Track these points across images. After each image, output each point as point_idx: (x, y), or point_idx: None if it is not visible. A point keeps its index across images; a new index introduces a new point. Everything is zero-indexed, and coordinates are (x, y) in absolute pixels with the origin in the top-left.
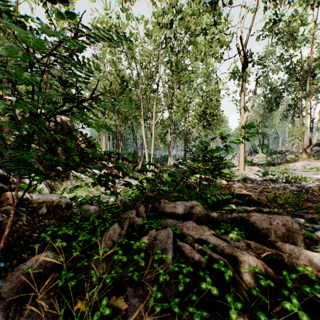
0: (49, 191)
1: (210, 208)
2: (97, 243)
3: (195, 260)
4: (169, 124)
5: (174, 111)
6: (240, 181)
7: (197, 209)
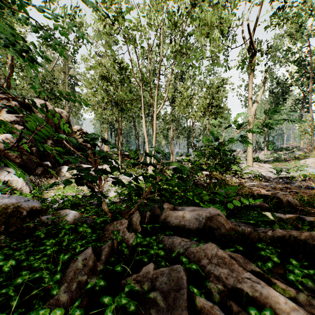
0: (31, 189)
1: (229, 215)
2: (51, 287)
3: None
4: (172, 120)
5: (177, 105)
6: (251, 178)
7: (218, 221)
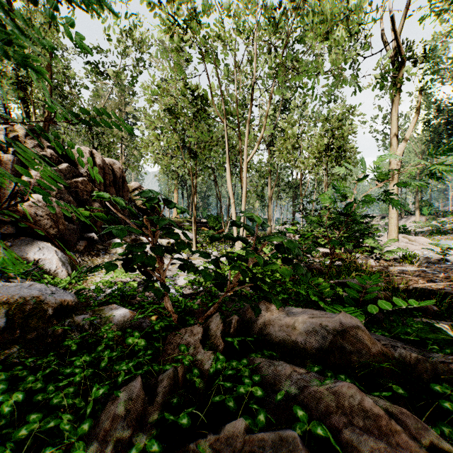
0: (68, 272)
1: (370, 324)
2: (72, 445)
3: None
4: (269, 171)
5: (277, 149)
6: (397, 260)
7: (356, 339)
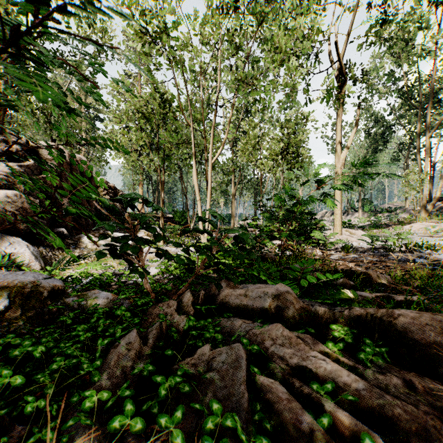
0: (42, 266)
1: (304, 295)
2: (91, 374)
3: (302, 432)
4: (233, 169)
5: (240, 150)
6: (338, 250)
7: (287, 300)
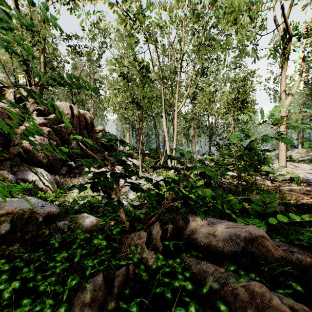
0: (55, 189)
1: (270, 231)
2: None
3: None
4: (193, 118)
5: (198, 102)
6: (286, 181)
7: (263, 246)
